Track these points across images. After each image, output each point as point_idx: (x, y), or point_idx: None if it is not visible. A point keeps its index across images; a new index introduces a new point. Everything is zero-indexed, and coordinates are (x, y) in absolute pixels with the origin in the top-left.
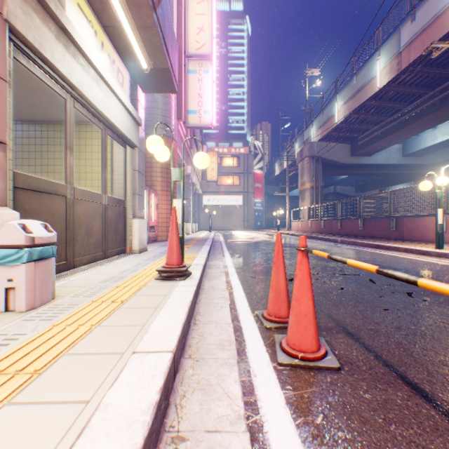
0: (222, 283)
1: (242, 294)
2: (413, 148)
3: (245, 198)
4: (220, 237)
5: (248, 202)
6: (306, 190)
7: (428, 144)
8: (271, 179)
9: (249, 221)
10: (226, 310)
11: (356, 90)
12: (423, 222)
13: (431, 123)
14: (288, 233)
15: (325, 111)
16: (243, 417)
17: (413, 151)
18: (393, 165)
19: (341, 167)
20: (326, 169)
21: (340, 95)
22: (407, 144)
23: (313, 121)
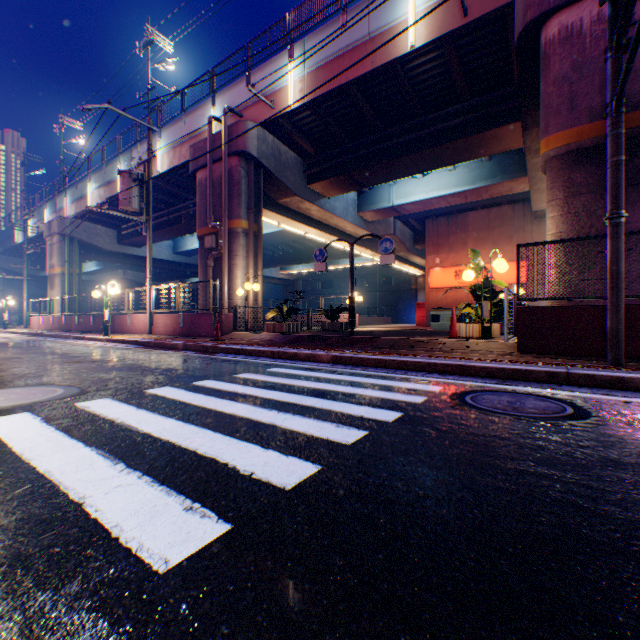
0: None
1: None
2: (182, 248)
3: None
4: None
5: None
6: (59, 276)
7: (190, 247)
8: (10, 247)
9: None
10: None
11: (107, 181)
12: (125, 318)
13: (177, 234)
14: (17, 332)
15: (81, 186)
16: None
17: (182, 251)
18: (168, 261)
19: (109, 253)
20: (89, 253)
21: (94, 178)
22: (178, 243)
23: (69, 191)
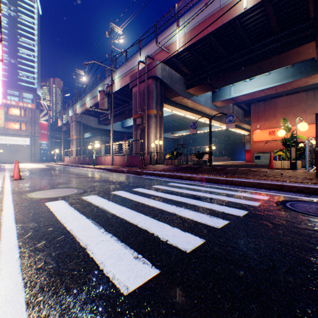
0: (3, 175)
1: (9, 175)
2: (125, 125)
3: (33, 140)
4: (7, 167)
5: (36, 143)
6: (75, 139)
7: (129, 124)
8: (56, 128)
9: (36, 156)
10: (3, 176)
11: (94, 96)
12: (101, 158)
13: (123, 118)
14: (59, 164)
15: (83, 99)
16: (3, 179)
17: (125, 126)
18: (119, 131)
19: (95, 129)
20: (87, 129)
21: (89, 95)
22: (123, 123)
23: (79, 102)
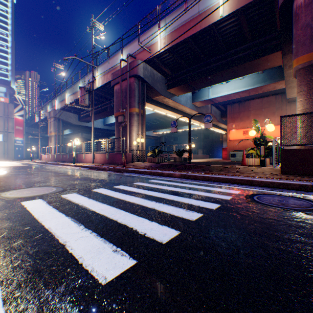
0: None
1: None
2: (107, 122)
3: (7, 136)
4: None
5: (10, 139)
6: (53, 136)
7: (111, 122)
8: (33, 123)
9: (10, 154)
10: None
11: (74, 92)
12: (82, 155)
13: (105, 116)
14: (36, 162)
15: (63, 95)
16: None
17: (107, 123)
18: (101, 129)
19: (75, 125)
20: (66, 125)
21: (69, 91)
22: (105, 120)
23: (58, 97)
